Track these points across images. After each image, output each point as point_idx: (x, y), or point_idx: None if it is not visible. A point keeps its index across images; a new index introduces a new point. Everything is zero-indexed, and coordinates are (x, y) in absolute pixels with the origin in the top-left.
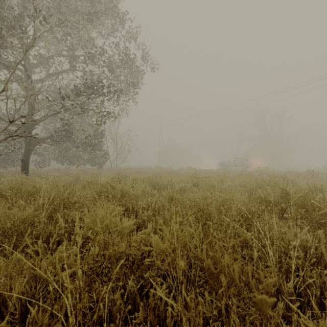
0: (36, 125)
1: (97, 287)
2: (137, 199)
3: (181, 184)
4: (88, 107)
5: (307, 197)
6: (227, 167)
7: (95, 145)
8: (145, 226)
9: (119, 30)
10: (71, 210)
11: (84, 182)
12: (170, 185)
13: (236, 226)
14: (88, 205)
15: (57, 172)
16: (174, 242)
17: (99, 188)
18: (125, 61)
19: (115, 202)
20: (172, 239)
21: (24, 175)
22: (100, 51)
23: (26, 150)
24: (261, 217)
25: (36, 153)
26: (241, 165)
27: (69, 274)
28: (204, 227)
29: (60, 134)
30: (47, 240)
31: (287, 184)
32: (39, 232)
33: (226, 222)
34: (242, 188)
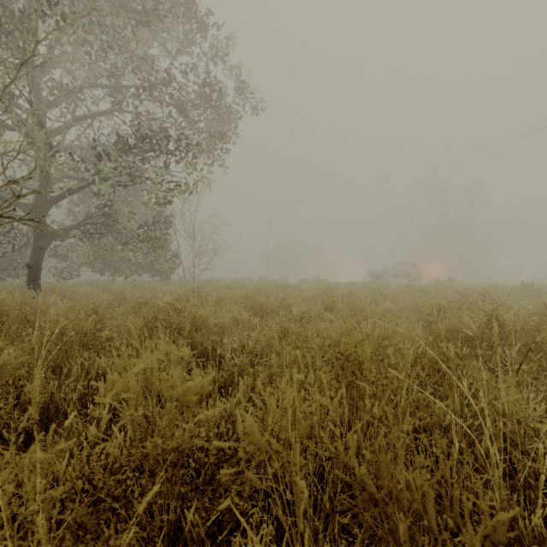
0: (52, 205)
1: (112, 532)
2: (222, 333)
3: (303, 307)
4: (142, 173)
5: (543, 330)
6: (382, 279)
7: (156, 240)
8: (236, 384)
9: (196, 41)
10: (96, 355)
11: (131, 303)
12: (285, 309)
13: (411, 386)
14: (118, 345)
15: (92, 288)
16: (287, 427)
17: (152, 314)
18: (208, 96)
19: (182, 338)
20: (284, 420)
21: (31, 292)
22: (164, 78)
23: (35, 249)
24: (461, 369)
25: (56, 254)
26: (405, 276)
27: (53, 500)
28: (349, 389)
29: (96, 221)
30: (44, 413)
31: (499, 306)
32: (30, 397)
33: (395, 382)
34: (412, 313)
